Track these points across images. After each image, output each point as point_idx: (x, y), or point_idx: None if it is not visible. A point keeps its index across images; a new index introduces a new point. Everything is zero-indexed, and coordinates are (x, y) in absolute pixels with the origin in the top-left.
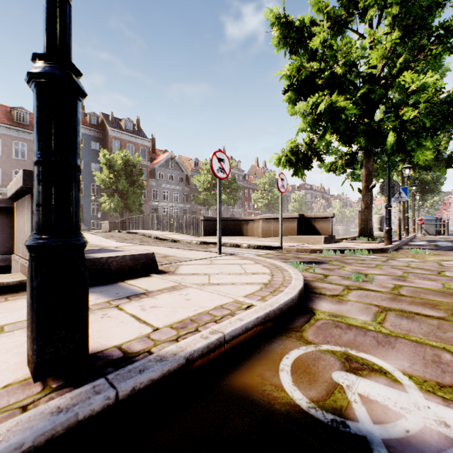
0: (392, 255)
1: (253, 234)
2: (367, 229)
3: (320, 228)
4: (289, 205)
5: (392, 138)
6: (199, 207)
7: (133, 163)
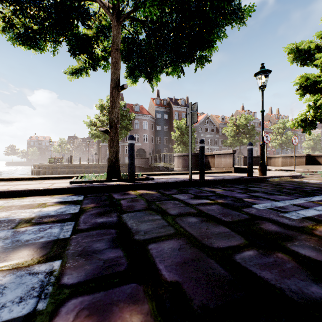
0: None
1: (274, 165)
2: None
3: (321, 161)
4: (303, 143)
5: None
6: (225, 148)
7: None
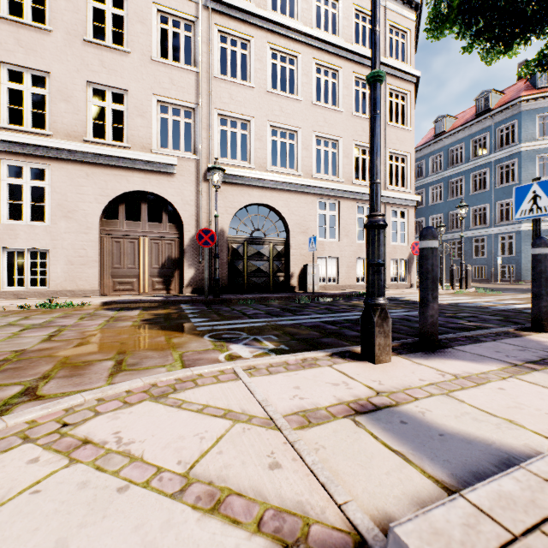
0: None
1: None
2: None
3: None
4: None
5: None
6: None
7: None
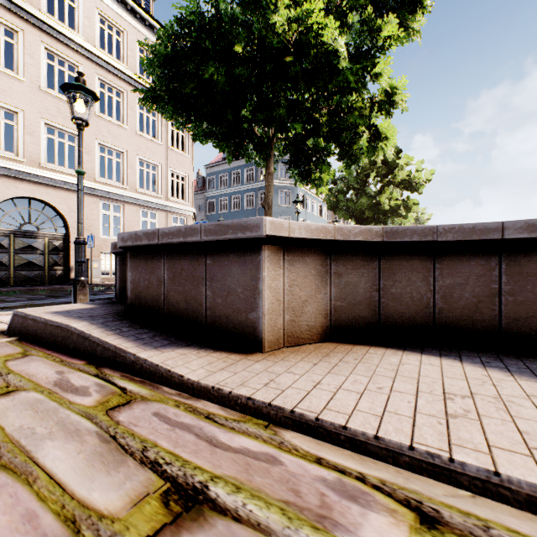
0: None
1: None
2: None
3: None
4: None
5: None
6: None
7: None
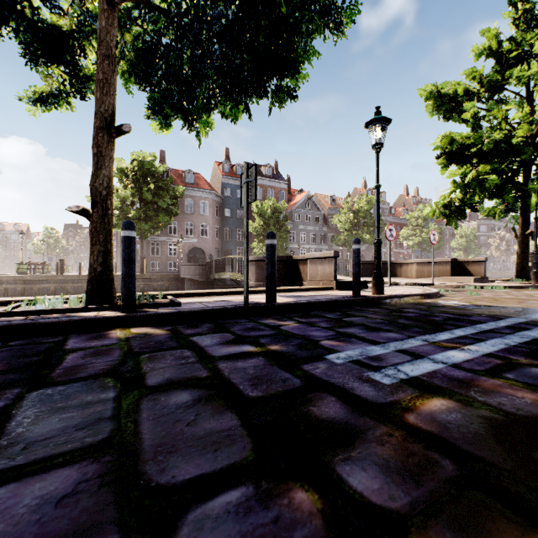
0: (525, 290)
1: (406, 276)
2: (522, 272)
3: (472, 270)
4: (452, 242)
5: (534, 198)
6: (337, 248)
7: (279, 210)
